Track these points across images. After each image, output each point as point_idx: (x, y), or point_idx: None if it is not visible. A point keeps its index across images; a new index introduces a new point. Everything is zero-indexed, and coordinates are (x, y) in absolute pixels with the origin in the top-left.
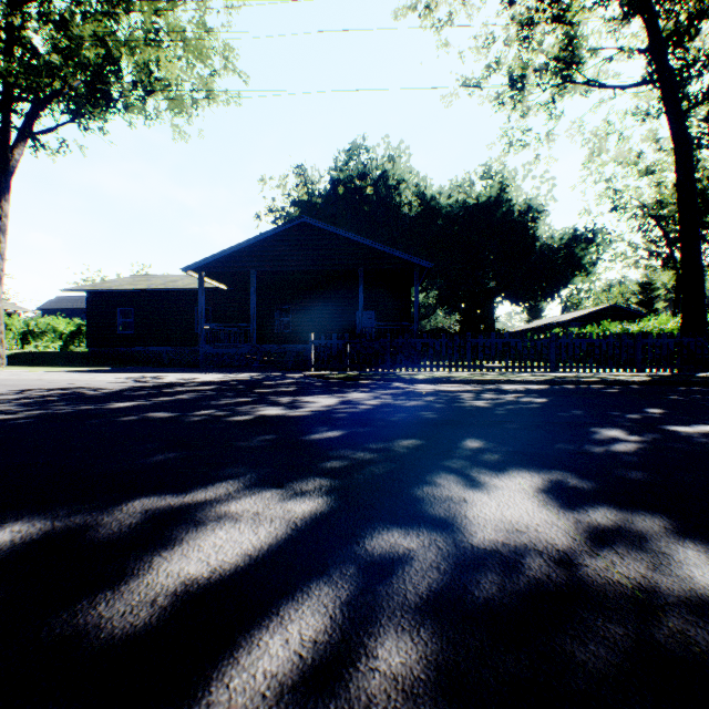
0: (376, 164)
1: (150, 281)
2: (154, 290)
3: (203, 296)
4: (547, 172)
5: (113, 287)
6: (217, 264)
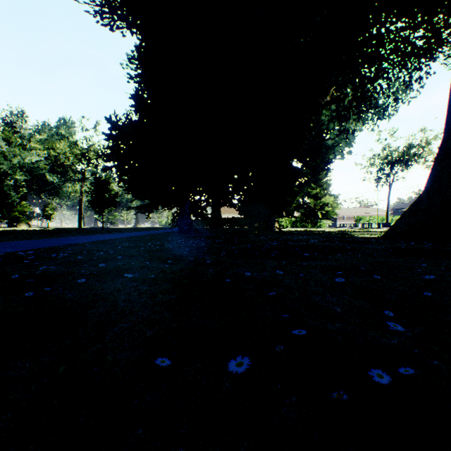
0: None
1: None
2: None
3: None
4: None
5: None
6: None
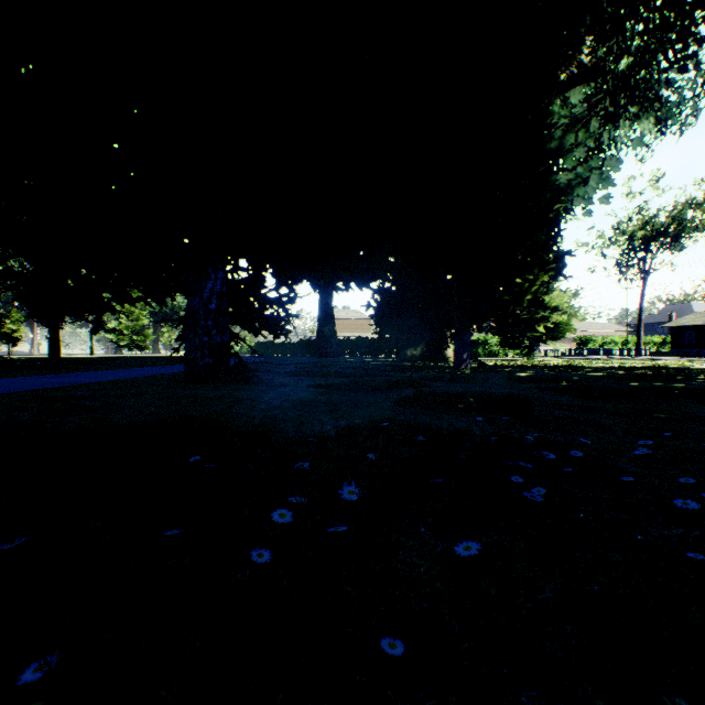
0: None
1: (702, 318)
2: (704, 324)
3: None
4: None
5: (683, 324)
6: None
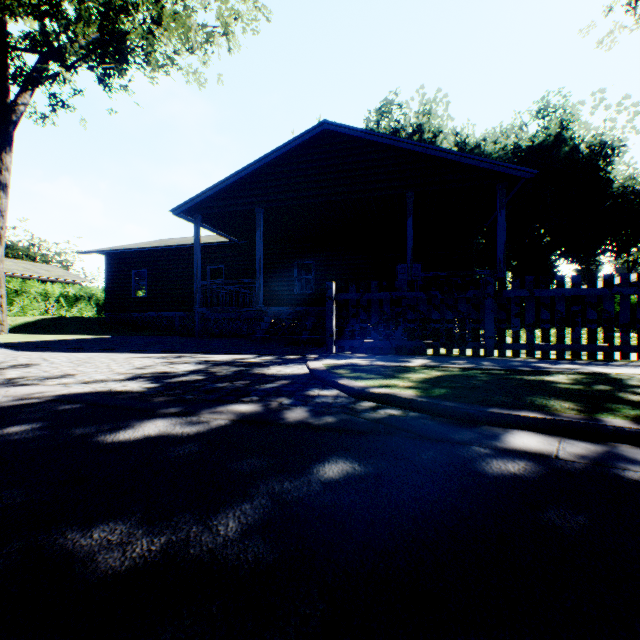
0: (409, 119)
1: (166, 242)
2: (163, 248)
3: (199, 245)
4: (627, 97)
5: (125, 247)
6: (215, 202)
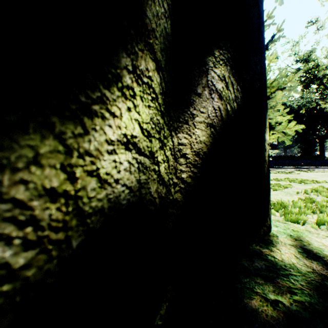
0: None
1: None
2: None
3: None
4: None
5: None
6: None
